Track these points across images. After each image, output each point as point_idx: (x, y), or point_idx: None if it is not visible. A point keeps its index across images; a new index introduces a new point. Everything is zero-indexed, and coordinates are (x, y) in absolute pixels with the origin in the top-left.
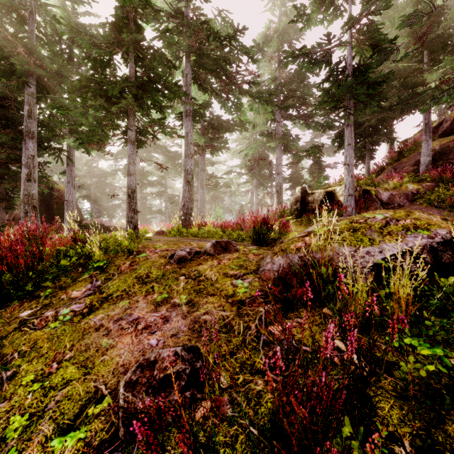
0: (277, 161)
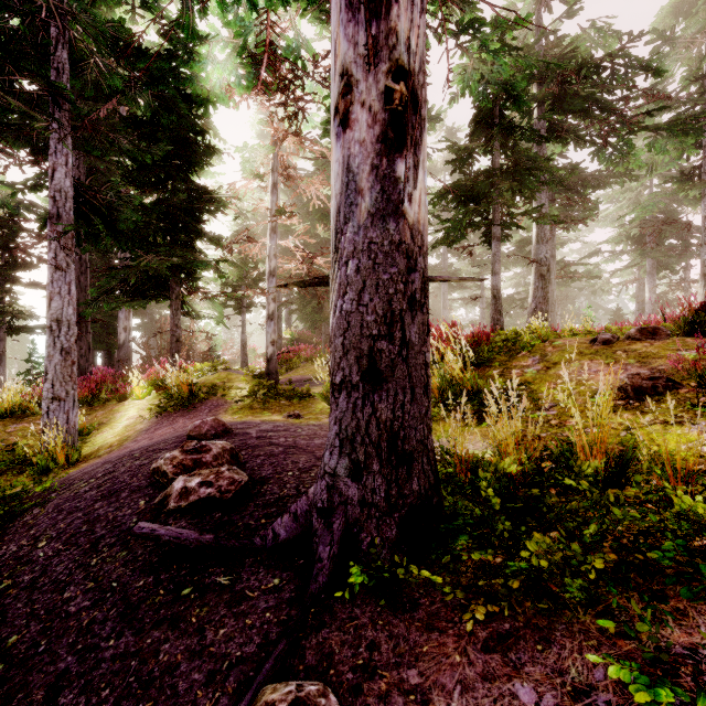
0: (704, 221)
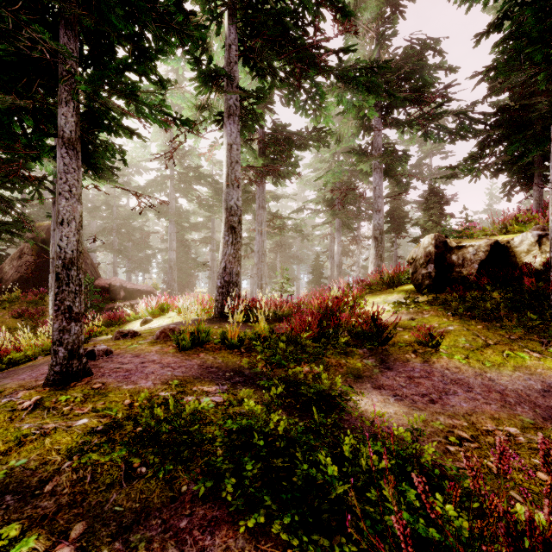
0: (374, 191)
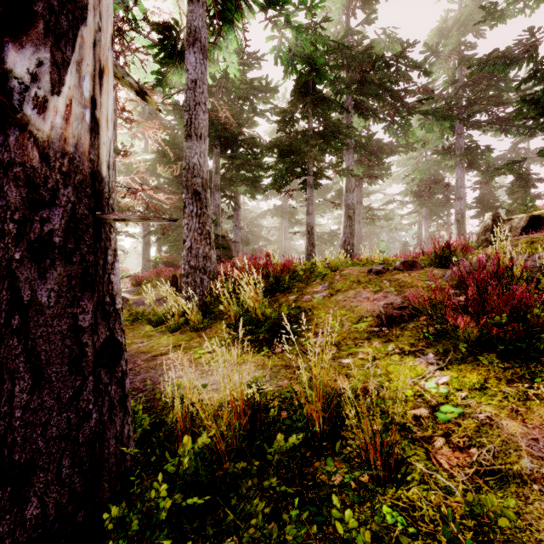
0: (456, 183)
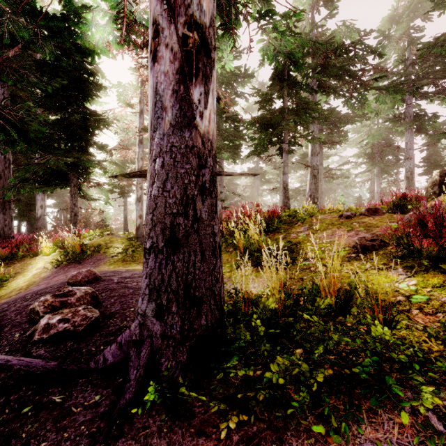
0: (406, 145)
